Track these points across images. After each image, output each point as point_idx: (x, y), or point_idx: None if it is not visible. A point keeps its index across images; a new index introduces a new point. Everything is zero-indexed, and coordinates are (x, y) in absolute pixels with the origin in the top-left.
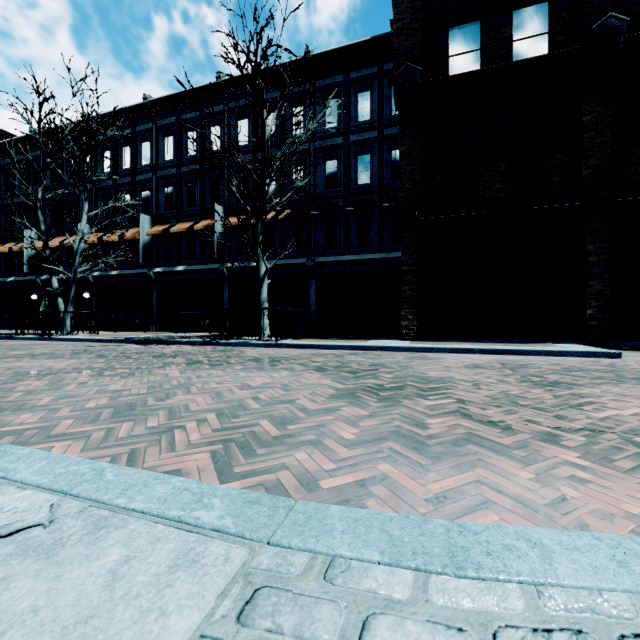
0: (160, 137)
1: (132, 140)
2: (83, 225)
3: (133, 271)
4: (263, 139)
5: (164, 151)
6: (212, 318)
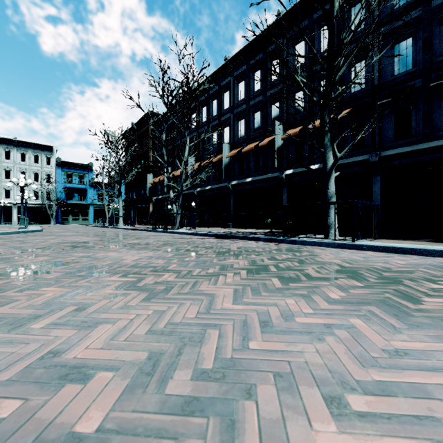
0: (235, 85)
1: (218, 94)
2: (186, 153)
3: (218, 185)
4: (331, 14)
5: (238, 94)
6: (273, 218)
